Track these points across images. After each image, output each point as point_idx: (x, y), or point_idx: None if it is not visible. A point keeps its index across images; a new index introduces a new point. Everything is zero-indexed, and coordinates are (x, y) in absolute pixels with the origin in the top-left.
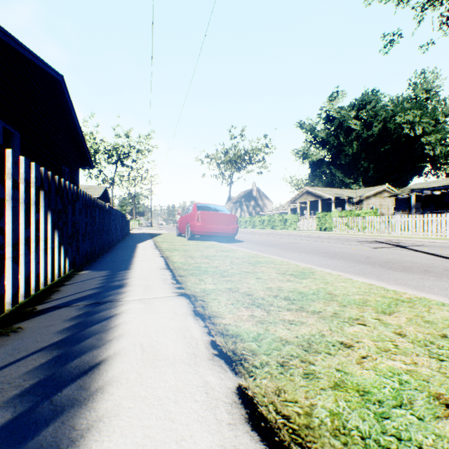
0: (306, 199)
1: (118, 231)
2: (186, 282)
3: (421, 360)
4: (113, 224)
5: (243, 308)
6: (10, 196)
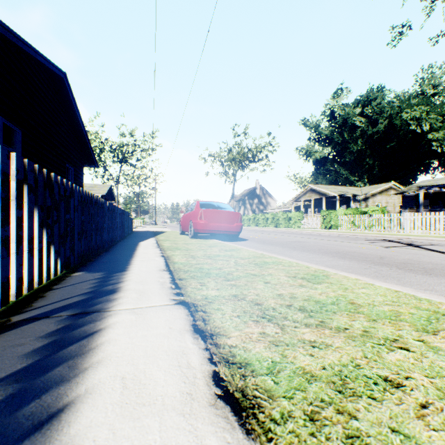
0: (311, 197)
1: (121, 229)
2: (186, 287)
3: None
4: (114, 222)
5: (252, 322)
6: None
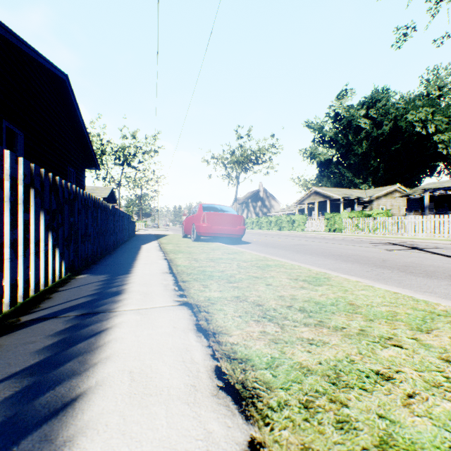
0: (315, 200)
1: (123, 232)
2: (190, 288)
3: None
4: (117, 225)
5: (253, 322)
6: None
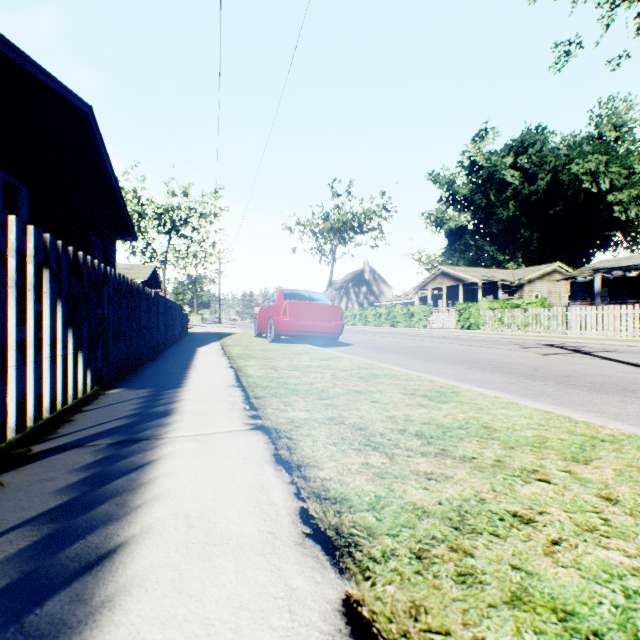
0: (442, 284)
1: (171, 329)
2: (266, 407)
3: None
4: (162, 319)
5: (352, 451)
6: None
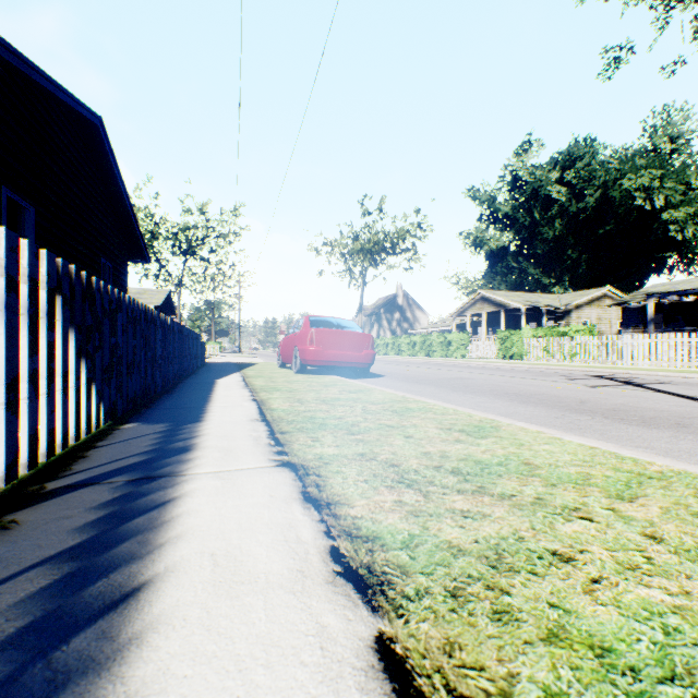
0: (482, 310)
1: (188, 359)
2: (292, 443)
3: (697, 588)
4: (178, 348)
5: (385, 488)
6: (3, 304)
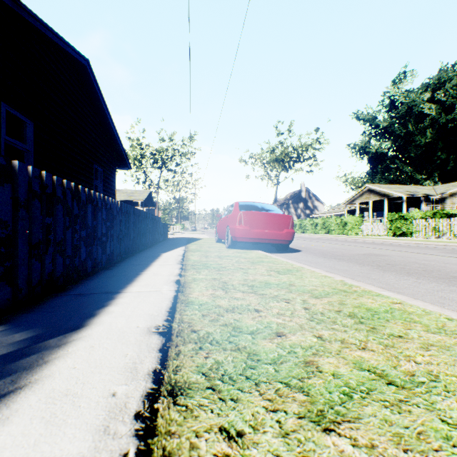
0: (368, 199)
1: (146, 236)
2: None
3: None
4: (134, 227)
5: None
6: None
